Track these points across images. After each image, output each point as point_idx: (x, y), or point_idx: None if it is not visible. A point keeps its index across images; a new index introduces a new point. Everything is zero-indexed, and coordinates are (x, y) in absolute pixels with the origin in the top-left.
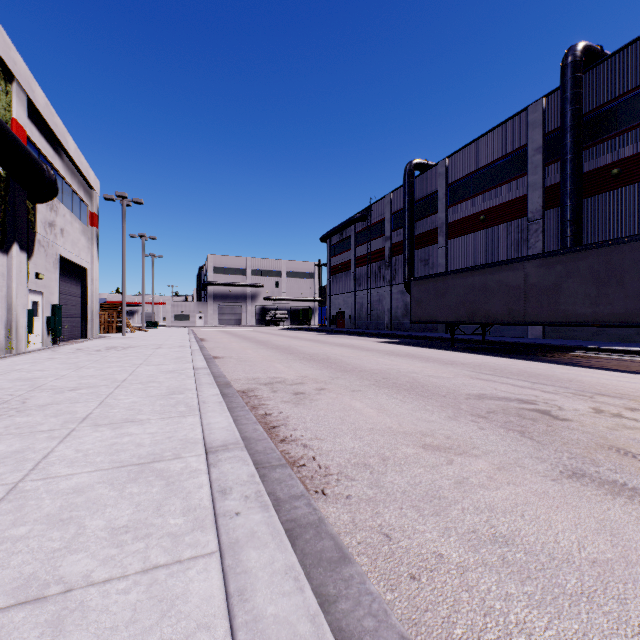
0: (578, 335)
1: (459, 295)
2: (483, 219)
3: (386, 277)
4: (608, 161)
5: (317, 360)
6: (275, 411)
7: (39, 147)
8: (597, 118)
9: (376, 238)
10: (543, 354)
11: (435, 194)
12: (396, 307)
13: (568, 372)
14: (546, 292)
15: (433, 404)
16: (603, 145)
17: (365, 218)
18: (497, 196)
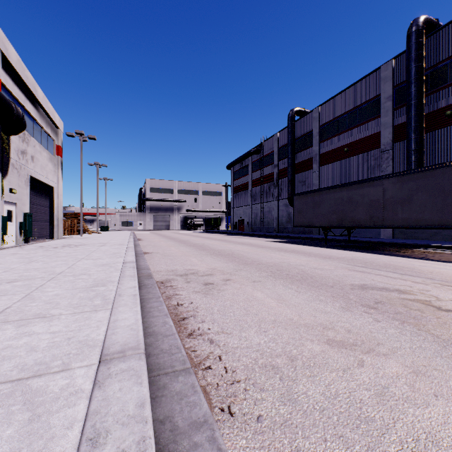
0: (419, 236)
1: (331, 206)
2: (346, 150)
3: (274, 194)
4: (443, 105)
5: (224, 255)
6: (186, 301)
7: (13, 93)
8: (434, 73)
9: (267, 166)
10: (397, 250)
11: (310, 133)
12: (281, 216)
13: (425, 265)
14: (400, 202)
15: (324, 294)
16: (439, 93)
17: (259, 151)
18: (357, 133)
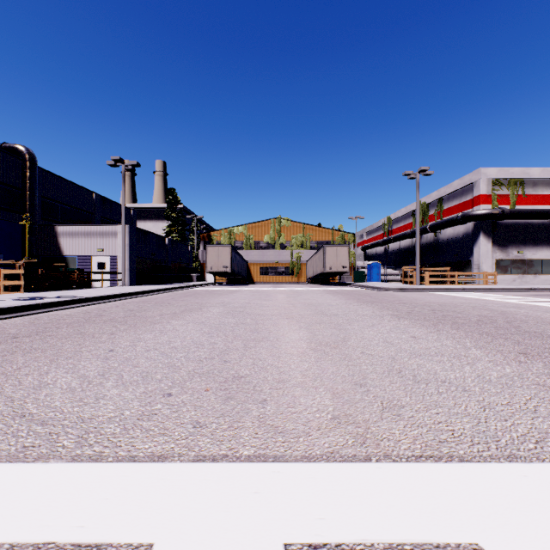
0: None
1: None
2: None
3: None
4: None
5: None
6: None
7: None
8: None
9: None
10: None
11: None
12: None
13: None
14: None
15: None
16: None
17: None
18: None
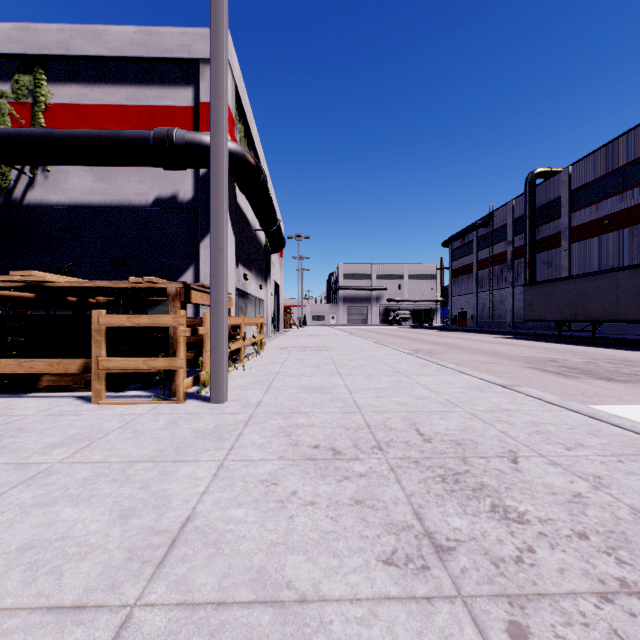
0: None
1: (564, 298)
2: (607, 223)
3: (508, 279)
4: None
5: (439, 344)
6: None
7: None
8: None
9: (498, 242)
10: (635, 346)
11: (558, 200)
12: (518, 307)
13: (620, 353)
14: (632, 296)
15: (498, 357)
16: None
17: (487, 224)
18: (622, 201)
